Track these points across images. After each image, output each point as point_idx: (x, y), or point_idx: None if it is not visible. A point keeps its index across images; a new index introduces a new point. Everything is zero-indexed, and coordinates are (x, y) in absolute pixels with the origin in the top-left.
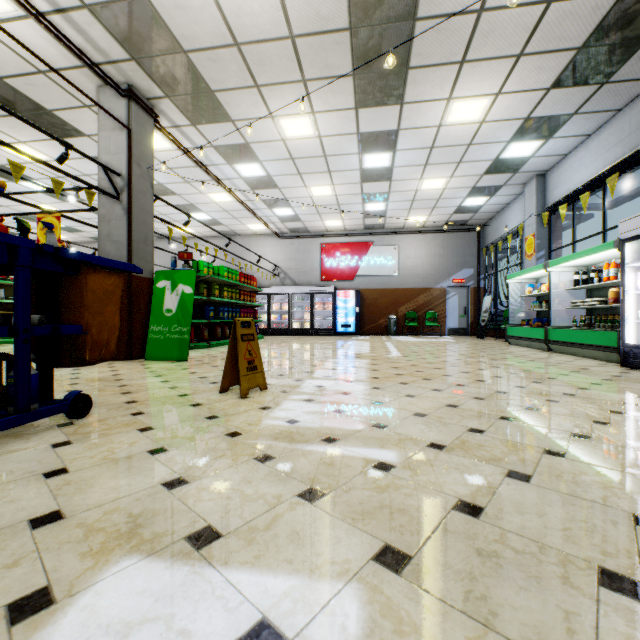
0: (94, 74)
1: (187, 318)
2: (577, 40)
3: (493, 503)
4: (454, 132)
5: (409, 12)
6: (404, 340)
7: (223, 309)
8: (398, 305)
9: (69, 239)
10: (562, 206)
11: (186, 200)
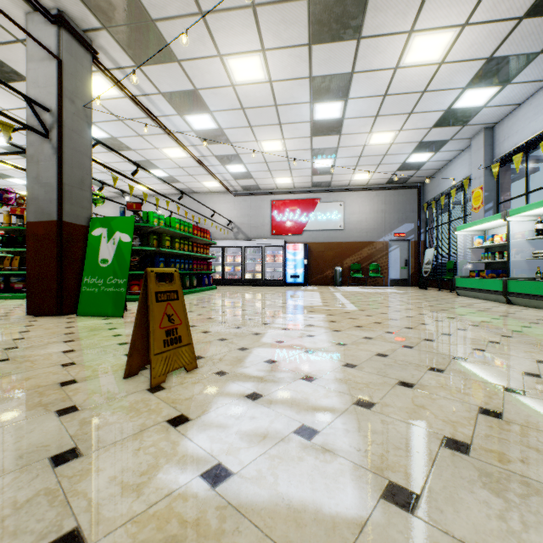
0: None
1: (124, 269)
2: None
3: None
4: (410, 76)
5: None
6: (351, 291)
7: (174, 260)
8: (343, 257)
9: None
10: (516, 156)
11: (142, 156)
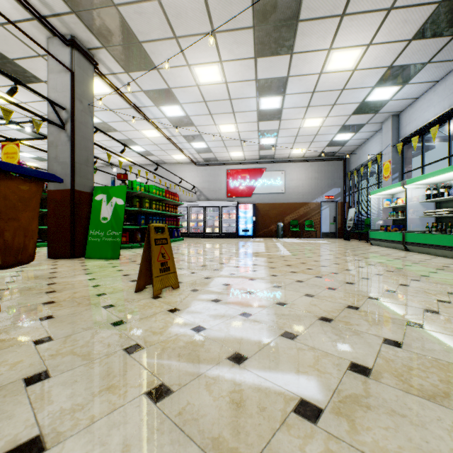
0: (43, 26)
1: (119, 224)
2: None
3: None
4: (331, 79)
5: None
6: (290, 241)
7: (152, 218)
8: (284, 215)
9: (41, 166)
10: (414, 138)
11: (125, 136)
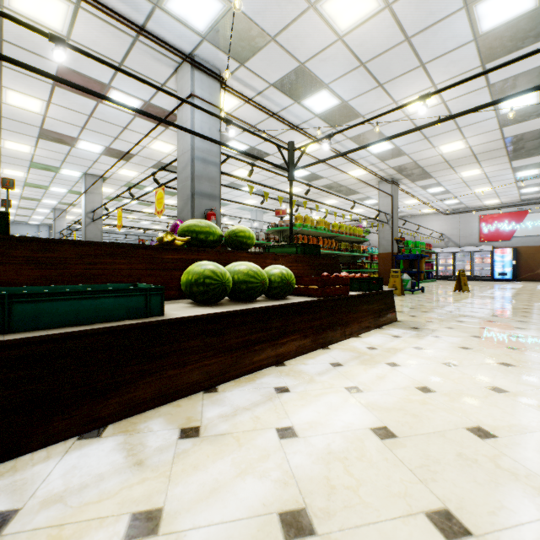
0: (380, 179)
1: None
2: None
3: (535, 301)
4: None
5: (538, 138)
6: None
7: None
8: None
9: None
10: None
11: None
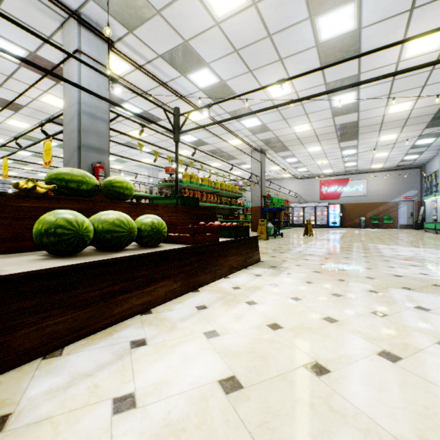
0: (252, 148)
1: None
2: (426, 121)
3: (354, 241)
4: (385, 142)
5: (356, 127)
6: (366, 230)
7: None
8: (366, 212)
9: None
10: None
11: None
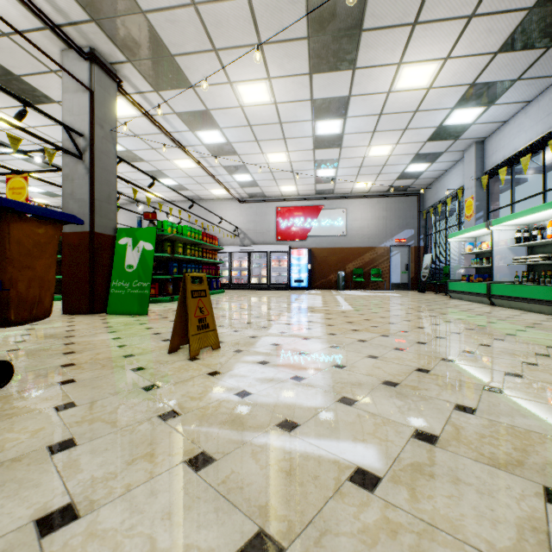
0: (56, 37)
1: (147, 274)
2: None
3: None
4: (402, 98)
5: None
6: (352, 294)
7: (186, 266)
8: (346, 262)
9: (51, 203)
10: (502, 169)
11: (154, 166)
